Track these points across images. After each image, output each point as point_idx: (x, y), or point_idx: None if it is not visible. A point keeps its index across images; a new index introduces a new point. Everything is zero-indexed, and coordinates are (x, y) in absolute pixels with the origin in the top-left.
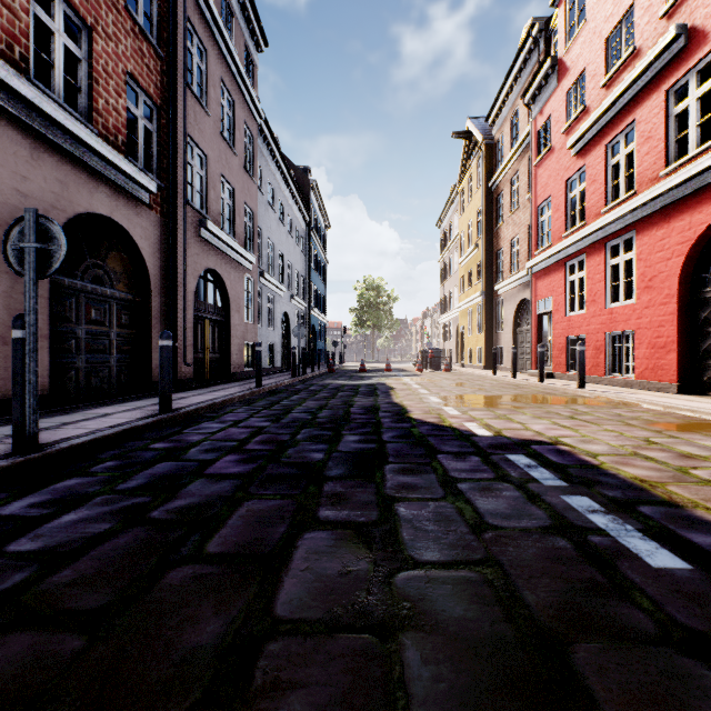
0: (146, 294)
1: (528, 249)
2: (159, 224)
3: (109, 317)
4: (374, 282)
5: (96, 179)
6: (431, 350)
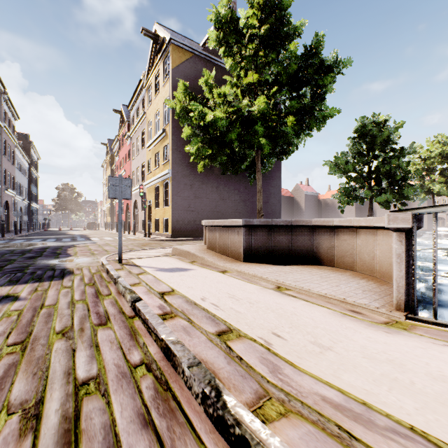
0: None
1: None
2: None
3: None
4: (69, 186)
5: None
6: (90, 222)
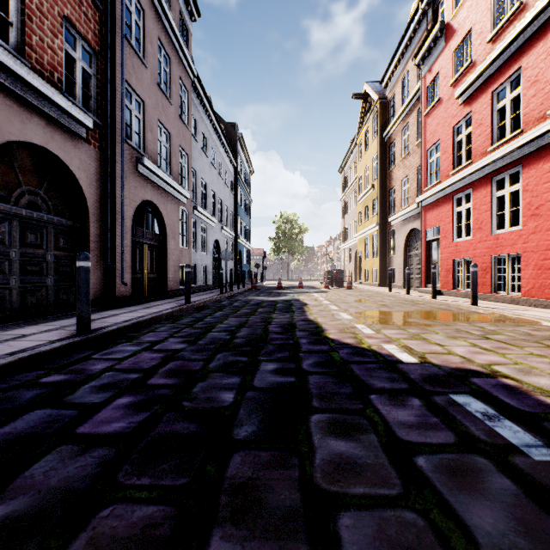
0: (84, 221)
1: (417, 187)
2: (97, 158)
3: (46, 240)
4: (289, 217)
5: (29, 110)
6: (336, 271)
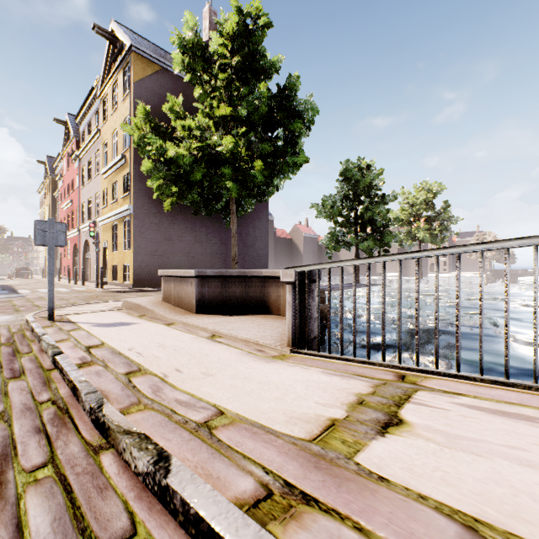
0: None
1: None
2: None
3: None
4: None
5: None
6: (19, 268)
